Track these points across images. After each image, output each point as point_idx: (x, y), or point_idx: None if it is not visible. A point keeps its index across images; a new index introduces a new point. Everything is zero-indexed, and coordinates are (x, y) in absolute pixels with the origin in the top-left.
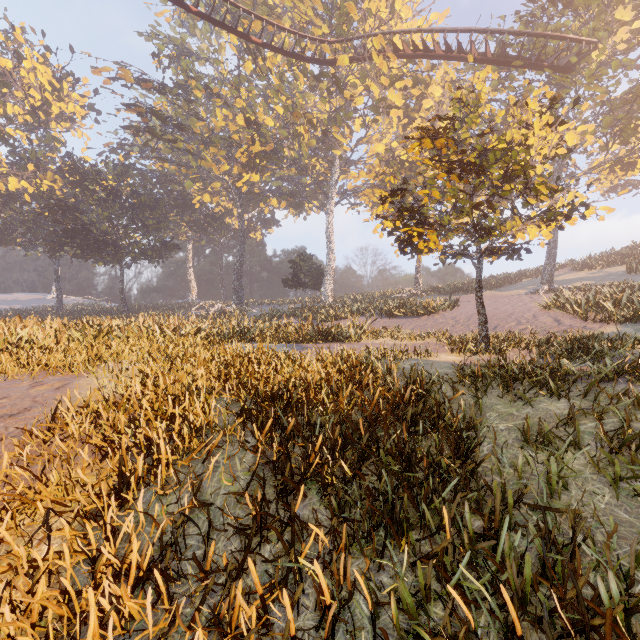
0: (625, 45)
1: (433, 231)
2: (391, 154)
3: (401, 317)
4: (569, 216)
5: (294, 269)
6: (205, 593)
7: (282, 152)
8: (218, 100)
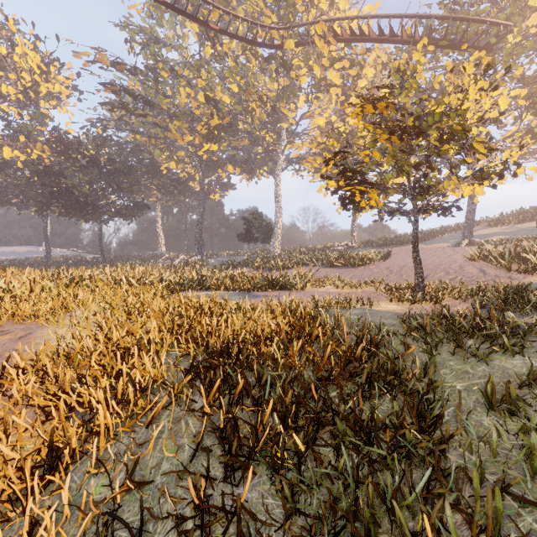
0: (536, 29)
1: (374, 189)
2: (330, 126)
3: (340, 267)
4: (502, 175)
5: (247, 225)
6: None
7: (237, 125)
8: (182, 80)
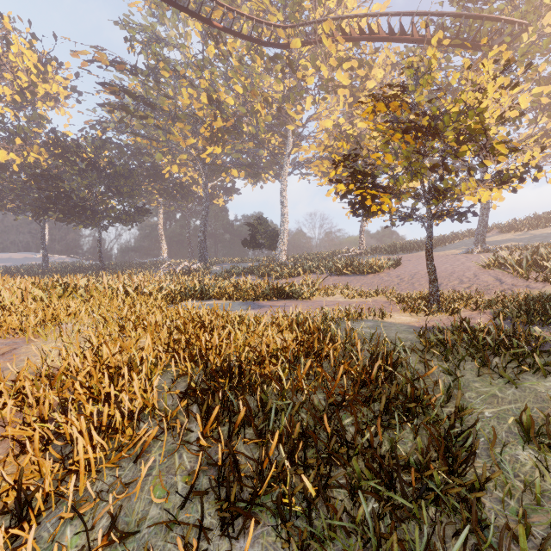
0: None
1: (387, 193)
2: (338, 129)
3: (349, 275)
4: (523, 178)
5: (252, 231)
6: None
7: (241, 127)
8: (184, 81)
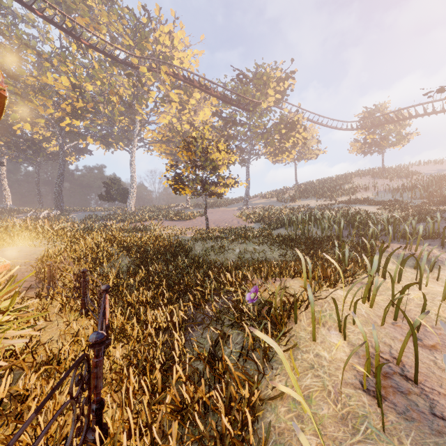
0: (273, 104)
1: (187, 187)
2: (172, 125)
3: (177, 220)
4: (232, 186)
5: (107, 188)
6: (134, 272)
7: (98, 109)
8: (46, 62)
